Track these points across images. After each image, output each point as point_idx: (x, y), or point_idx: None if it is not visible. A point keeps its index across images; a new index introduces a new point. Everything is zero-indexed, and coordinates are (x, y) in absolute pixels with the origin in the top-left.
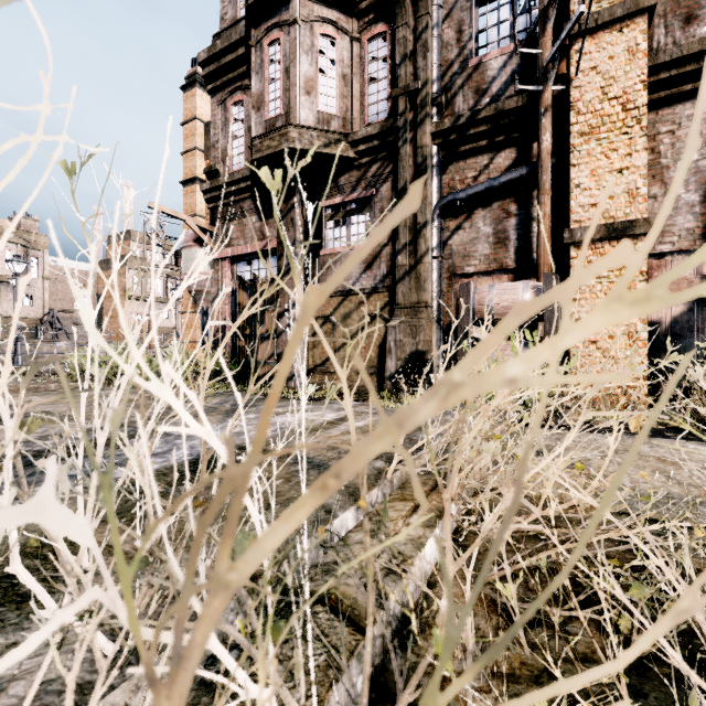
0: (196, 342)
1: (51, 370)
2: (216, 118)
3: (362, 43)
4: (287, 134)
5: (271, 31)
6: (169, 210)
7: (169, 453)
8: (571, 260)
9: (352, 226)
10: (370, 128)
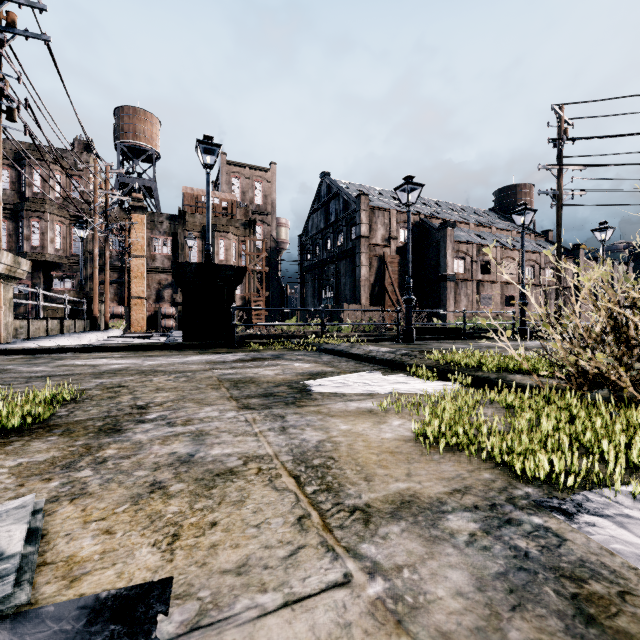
0: None
1: None
2: None
3: (71, 228)
4: (45, 255)
5: (35, 217)
6: None
7: None
8: (132, 303)
9: (66, 282)
10: (76, 258)
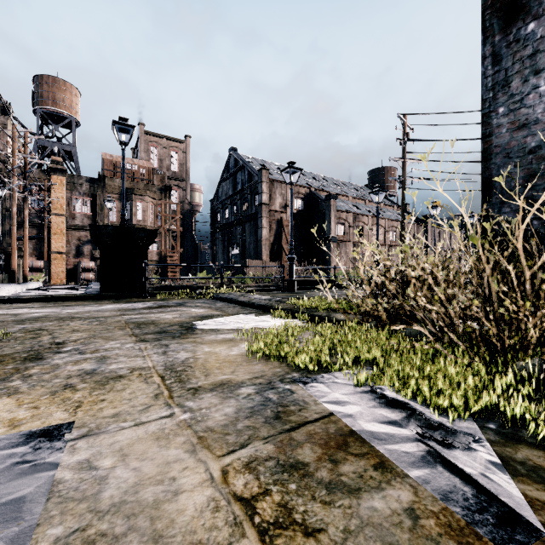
0: None
1: None
2: None
3: None
4: None
5: None
6: None
7: None
8: (51, 257)
9: None
10: None
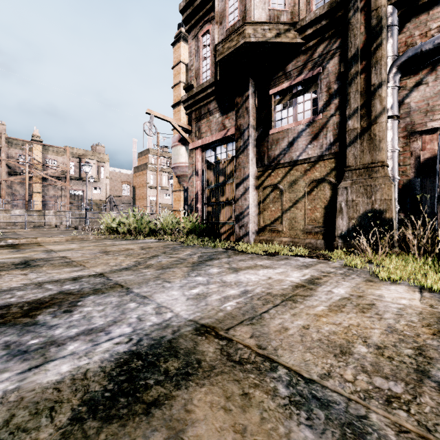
0: (181, 210)
1: (99, 227)
2: (191, 49)
3: None
4: (243, 31)
5: None
6: (159, 114)
7: (105, 332)
8: None
9: (298, 105)
10: (318, 10)
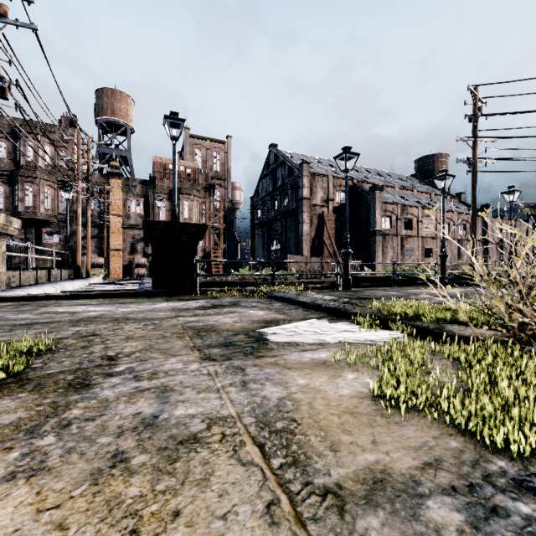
0: None
1: None
2: None
3: (58, 191)
4: (37, 214)
5: (28, 182)
6: None
7: None
8: (110, 254)
9: (54, 237)
10: (62, 216)
